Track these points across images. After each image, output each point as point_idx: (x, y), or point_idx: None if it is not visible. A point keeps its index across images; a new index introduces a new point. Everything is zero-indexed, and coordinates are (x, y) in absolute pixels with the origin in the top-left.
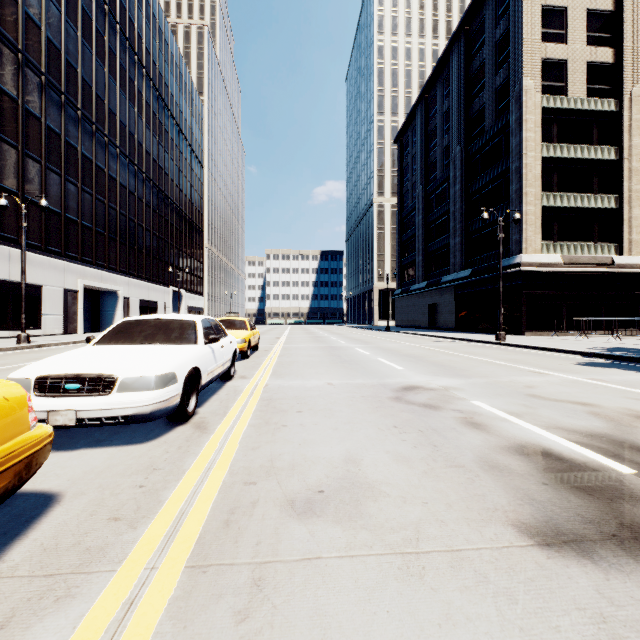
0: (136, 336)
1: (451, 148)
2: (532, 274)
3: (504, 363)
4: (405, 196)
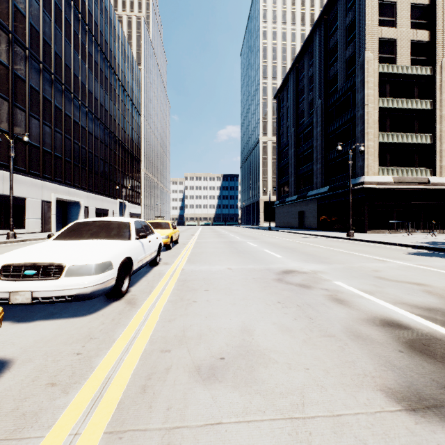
0: (84, 233)
1: (314, 101)
2: (372, 190)
3: (355, 253)
4: (282, 135)
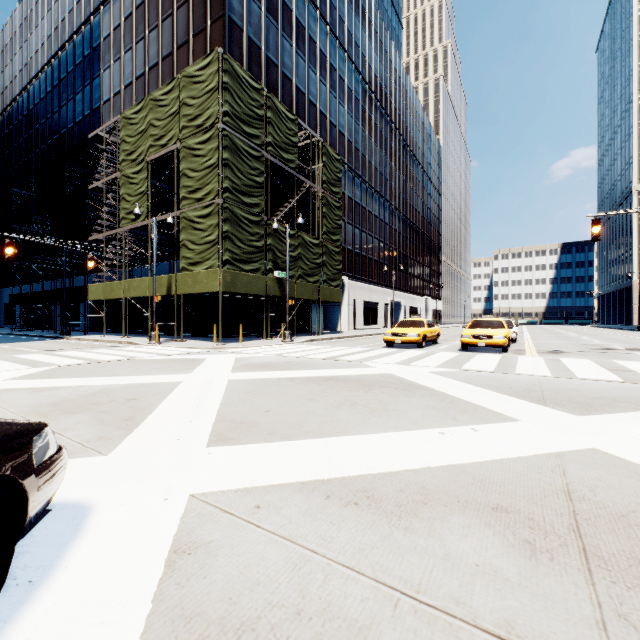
0: None
1: None
2: None
3: None
4: None
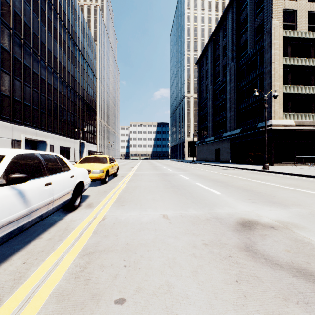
0: None
1: (228, 64)
2: (277, 131)
3: (291, 188)
4: (202, 92)
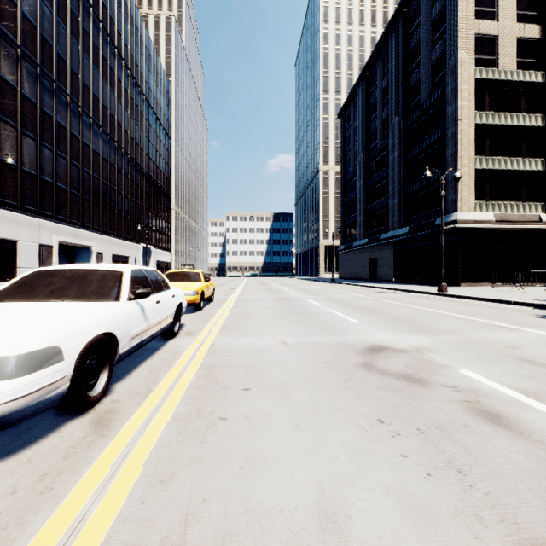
0: (40, 290)
1: (390, 119)
2: (467, 230)
3: (461, 316)
4: (348, 164)
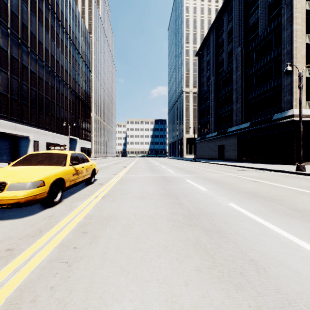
0: None
1: (234, 50)
2: None
3: None
4: (202, 85)
